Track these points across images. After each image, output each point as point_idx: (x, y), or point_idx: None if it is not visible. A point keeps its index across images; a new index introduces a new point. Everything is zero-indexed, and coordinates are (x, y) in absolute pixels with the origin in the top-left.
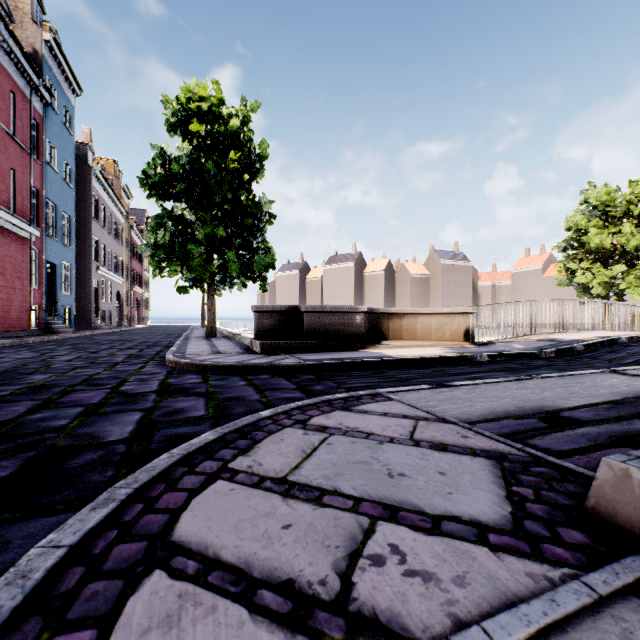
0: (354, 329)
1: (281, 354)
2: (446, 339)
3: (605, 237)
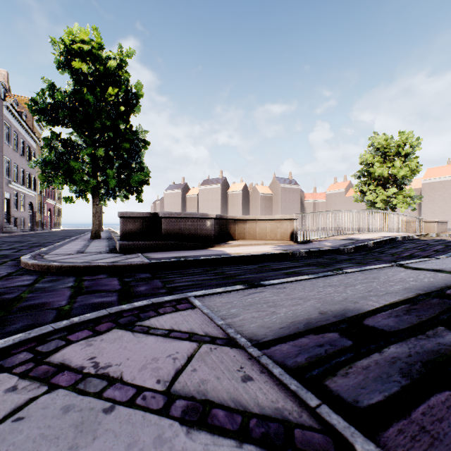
0: (205, 231)
1: (136, 253)
2: (277, 239)
3: (384, 169)
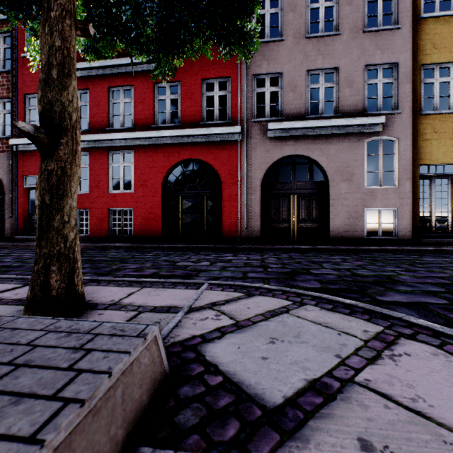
0: None
1: None
2: None
3: None
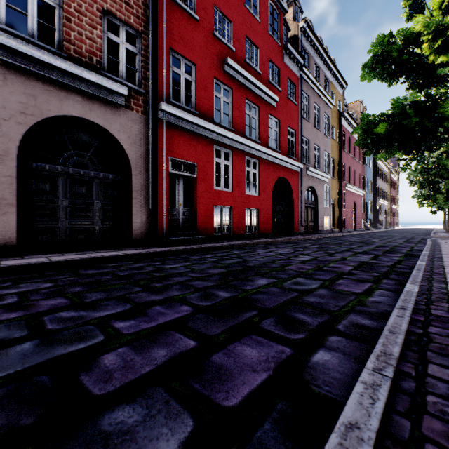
0: None
1: None
2: None
3: None
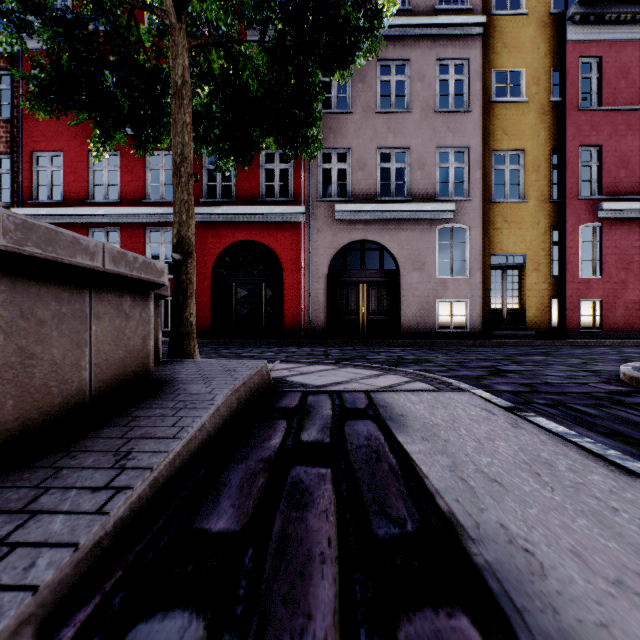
0: None
1: None
2: None
3: None
